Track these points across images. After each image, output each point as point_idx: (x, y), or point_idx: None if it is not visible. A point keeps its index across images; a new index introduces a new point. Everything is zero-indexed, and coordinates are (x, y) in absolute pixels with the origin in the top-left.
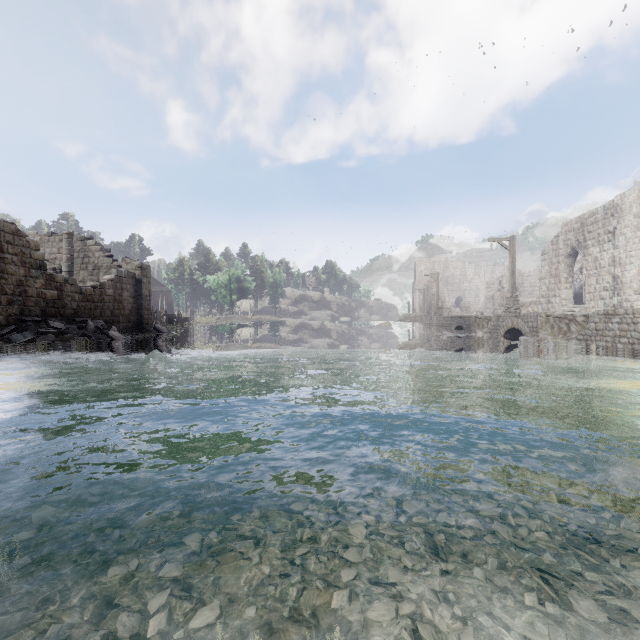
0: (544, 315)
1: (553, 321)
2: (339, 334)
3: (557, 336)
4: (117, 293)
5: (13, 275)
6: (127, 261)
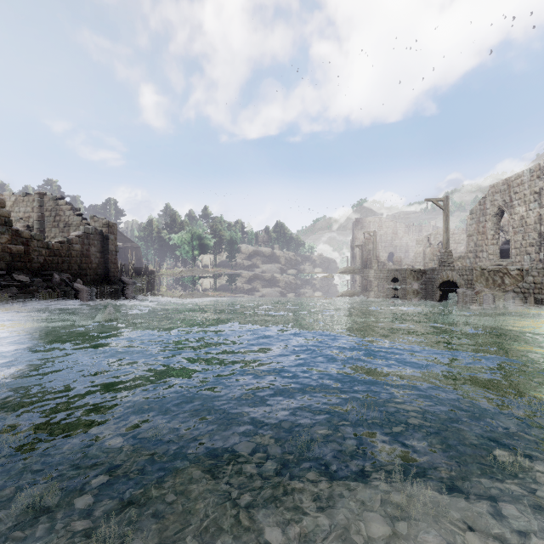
0: (479, 269)
1: (488, 274)
2: (287, 285)
3: (493, 288)
4: (84, 248)
5: None
6: (95, 219)
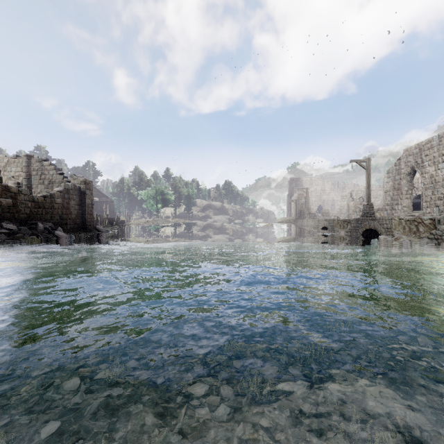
0: (397, 219)
1: (405, 223)
2: (235, 232)
3: (410, 235)
4: (65, 202)
5: None
6: (74, 177)
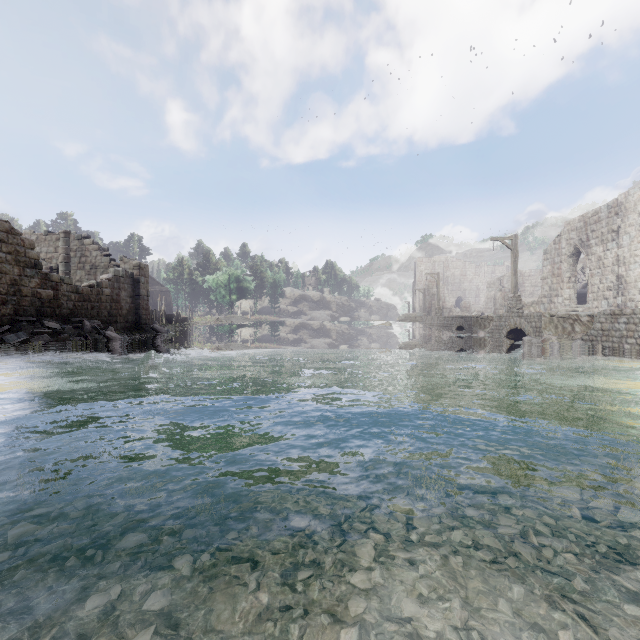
0: (548, 315)
1: (557, 321)
2: (339, 334)
3: (561, 336)
4: (114, 293)
5: (7, 274)
6: (125, 260)
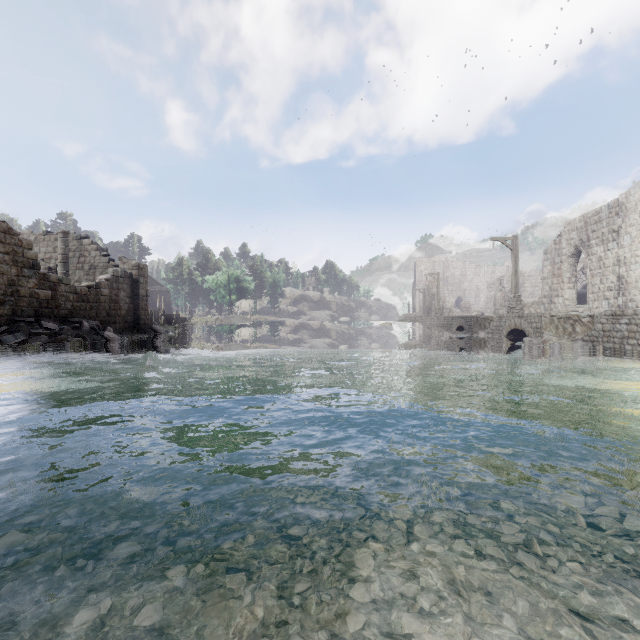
0: (548, 315)
1: (558, 322)
2: (339, 334)
3: (562, 337)
4: (113, 293)
5: (5, 274)
6: (124, 260)
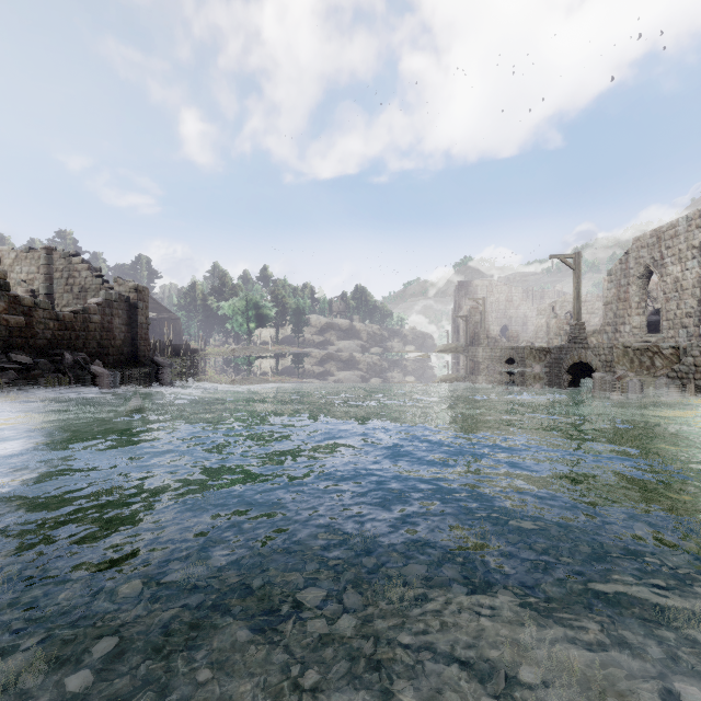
0: (621, 346)
1: (633, 354)
2: (370, 367)
3: (641, 373)
4: (106, 320)
5: None
6: (120, 282)
